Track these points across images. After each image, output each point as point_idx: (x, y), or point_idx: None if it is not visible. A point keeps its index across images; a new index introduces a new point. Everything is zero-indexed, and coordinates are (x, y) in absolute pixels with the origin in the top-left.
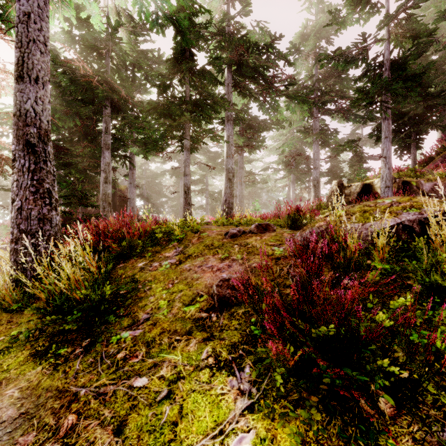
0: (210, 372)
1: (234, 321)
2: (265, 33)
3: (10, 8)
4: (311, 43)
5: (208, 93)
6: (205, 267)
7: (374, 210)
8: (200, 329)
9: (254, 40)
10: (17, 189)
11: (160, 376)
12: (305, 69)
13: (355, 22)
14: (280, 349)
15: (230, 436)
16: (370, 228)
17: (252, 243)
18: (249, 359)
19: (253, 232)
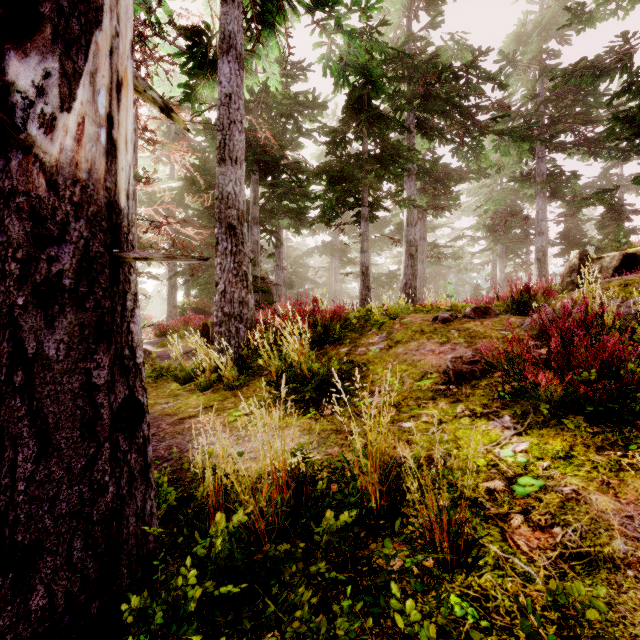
0: (470, 419)
1: (478, 390)
2: (463, 48)
3: (198, 86)
4: (533, 48)
5: (392, 146)
6: (423, 350)
7: (639, 284)
8: (443, 397)
9: (445, 59)
10: (221, 272)
11: (423, 421)
12: (522, 85)
13: (609, 15)
14: (550, 378)
15: (507, 444)
16: (633, 304)
17: (473, 327)
18: (505, 411)
19: (469, 316)
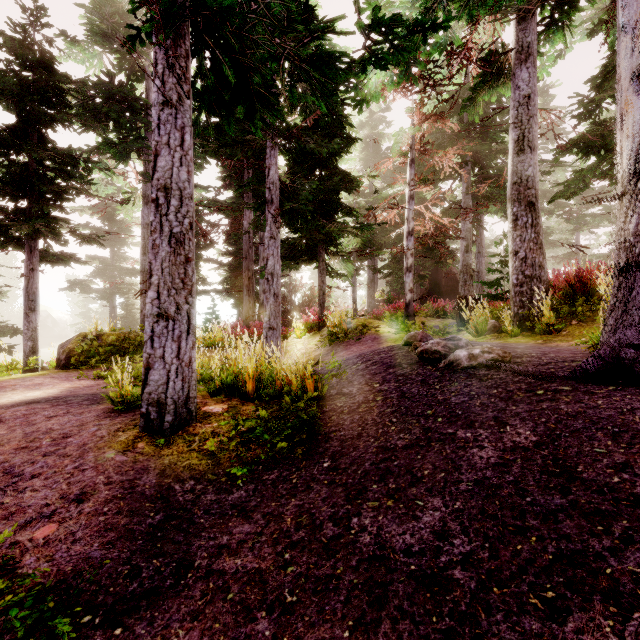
0: None
1: None
2: None
3: (478, 97)
4: None
5: None
6: None
7: None
8: None
9: None
10: (520, 242)
11: None
12: None
13: None
14: None
15: None
16: None
17: None
18: None
19: None
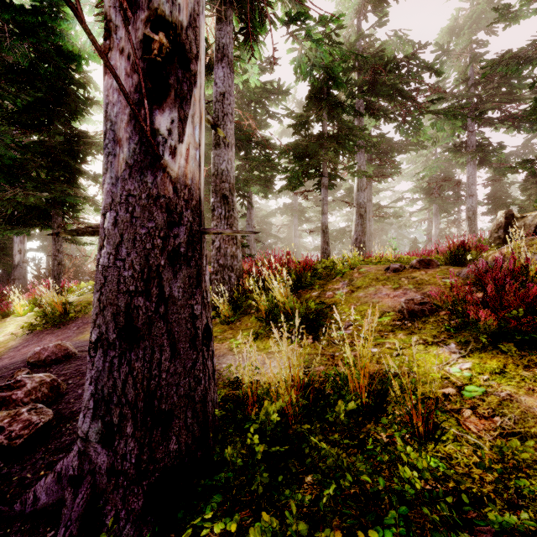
0: (424, 346)
1: (428, 324)
2: (405, 42)
3: None
4: (464, 40)
5: (347, 127)
6: (380, 293)
7: None
8: (400, 330)
9: (389, 52)
10: None
11: (387, 347)
12: (455, 70)
13: (531, 14)
14: (488, 315)
15: (455, 363)
16: None
17: (419, 276)
18: (451, 340)
19: (415, 267)
